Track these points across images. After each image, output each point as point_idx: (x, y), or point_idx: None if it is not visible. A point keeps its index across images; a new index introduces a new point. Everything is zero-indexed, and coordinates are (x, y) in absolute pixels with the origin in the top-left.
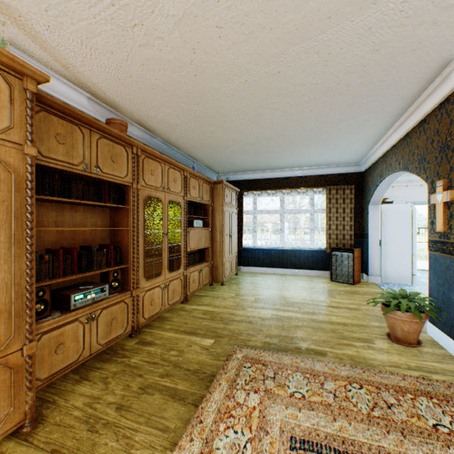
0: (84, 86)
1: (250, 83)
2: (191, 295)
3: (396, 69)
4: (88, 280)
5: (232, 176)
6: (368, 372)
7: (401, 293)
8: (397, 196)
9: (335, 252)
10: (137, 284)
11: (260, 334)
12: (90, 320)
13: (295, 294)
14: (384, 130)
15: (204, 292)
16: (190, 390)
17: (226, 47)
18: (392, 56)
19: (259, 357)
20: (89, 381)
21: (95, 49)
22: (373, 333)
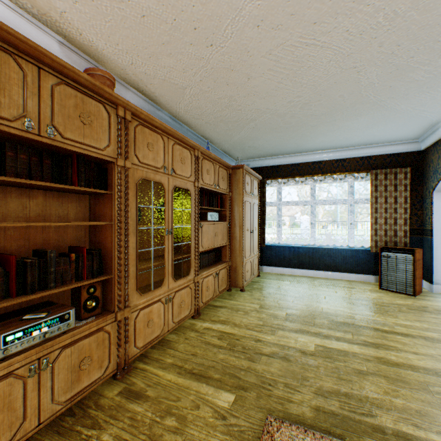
0: (48, 20)
1: None
2: (204, 306)
3: None
4: (52, 298)
5: (252, 163)
6: None
7: None
8: None
9: (386, 252)
10: (125, 301)
11: (306, 387)
12: (38, 369)
13: (338, 308)
14: None
15: (220, 301)
16: None
17: None
18: None
19: None
20: None
21: None
22: None
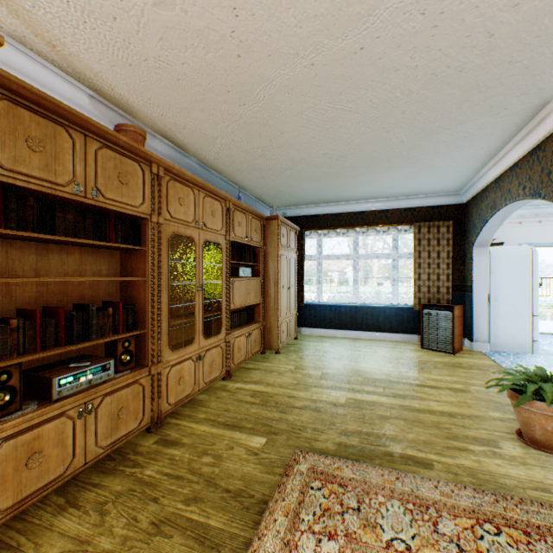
0: (81, 77)
1: (317, 68)
2: (235, 368)
3: (539, 39)
4: (87, 352)
5: (290, 211)
6: (503, 501)
7: (538, 373)
8: (507, 235)
9: (427, 310)
10: (158, 356)
11: (332, 429)
12: (84, 413)
13: (375, 366)
14: (502, 142)
15: (253, 363)
16: (228, 529)
17: (284, 5)
18: (538, 15)
19: (332, 470)
20: (78, 510)
21: (89, 12)
22: (495, 430)
